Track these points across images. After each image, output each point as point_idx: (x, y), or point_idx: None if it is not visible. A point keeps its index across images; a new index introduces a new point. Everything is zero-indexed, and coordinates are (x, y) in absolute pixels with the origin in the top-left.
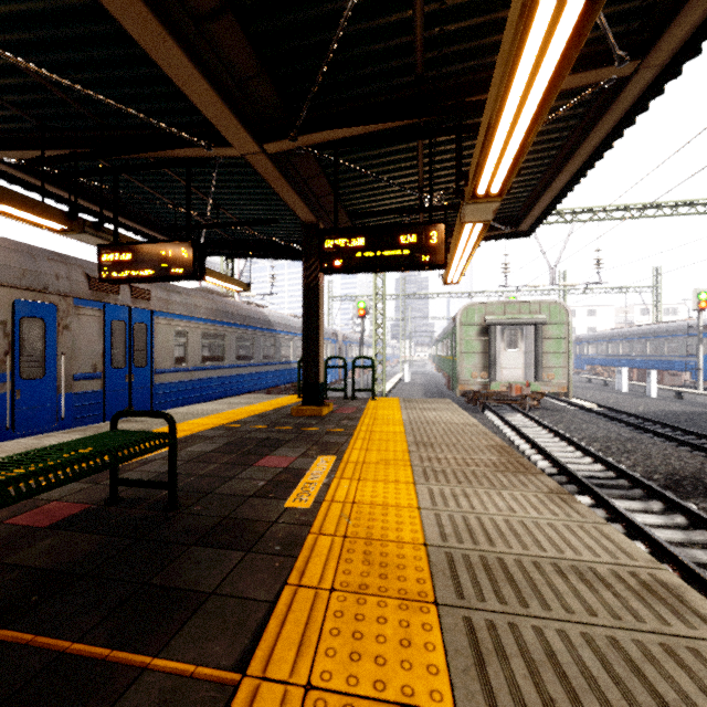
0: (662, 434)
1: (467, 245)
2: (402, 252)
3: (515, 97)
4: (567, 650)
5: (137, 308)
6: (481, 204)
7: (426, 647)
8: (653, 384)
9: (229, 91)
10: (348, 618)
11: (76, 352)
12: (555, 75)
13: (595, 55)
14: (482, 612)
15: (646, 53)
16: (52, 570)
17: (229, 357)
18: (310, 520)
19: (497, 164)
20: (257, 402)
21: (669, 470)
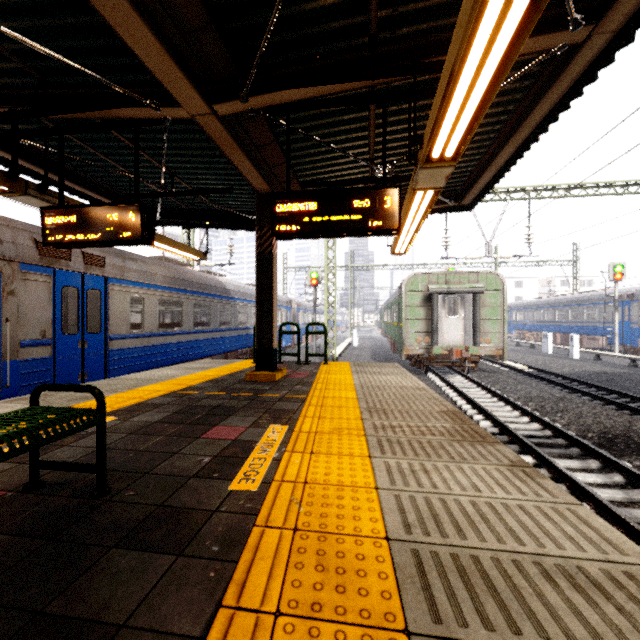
0: (589, 394)
1: (417, 215)
2: (355, 217)
3: (483, 37)
4: None
5: (90, 275)
6: (434, 169)
7: None
8: (575, 348)
9: (175, 44)
10: None
11: (23, 319)
12: (529, 10)
13: (549, 20)
14: None
15: (601, 17)
16: None
17: (186, 323)
18: (257, 507)
19: (454, 124)
20: (213, 367)
21: (601, 428)
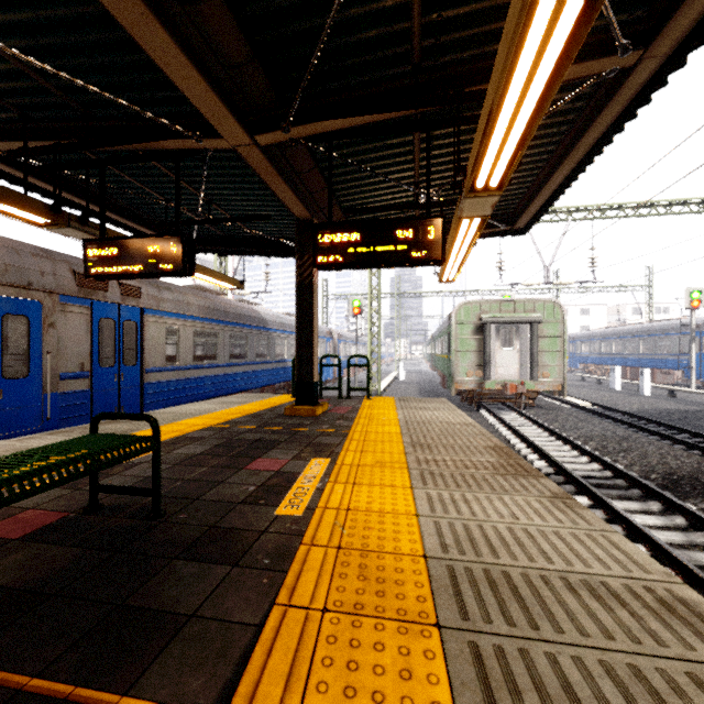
0: (657, 433)
1: (464, 242)
2: (398, 247)
3: (519, 81)
4: (585, 681)
5: (127, 306)
6: (479, 198)
7: (429, 680)
8: (646, 383)
9: (218, 78)
10: (342, 644)
11: (62, 351)
12: (561, 57)
13: (597, 45)
14: (489, 636)
15: (650, 42)
16: (18, 589)
17: (222, 355)
18: (302, 530)
19: (497, 155)
20: (251, 402)
21: (667, 469)
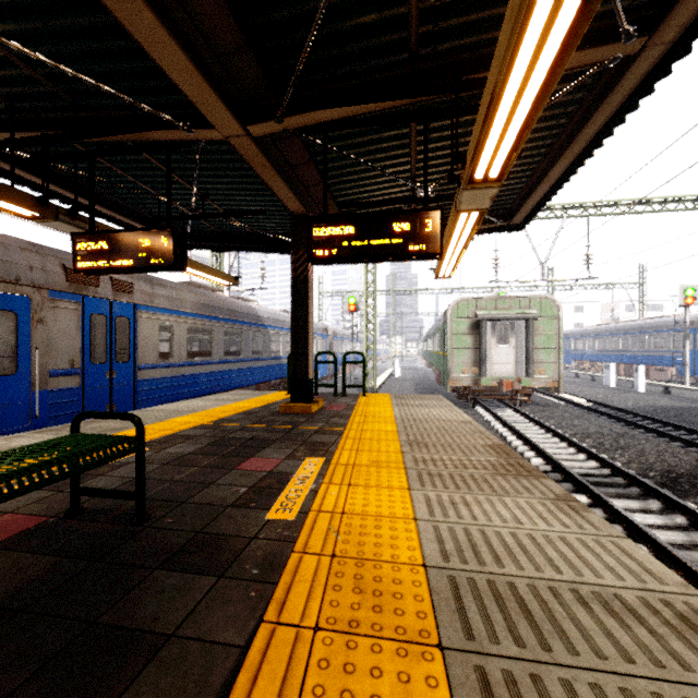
0: (653, 430)
1: (462, 236)
2: (395, 241)
3: (523, 61)
4: None
5: (119, 302)
6: (478, 190)
7: None
8: (641, 380)
9: (209, 66)
10: (335, 669)
11: (52, 347)
12: (569, 35)
13: (600, 32)
14: (497, 659)
15: (655, 28)
16: None
17: (216, 352)
18: (294, 535)
19: (498, 144)
20: (245, 399)
21: (665, 467)
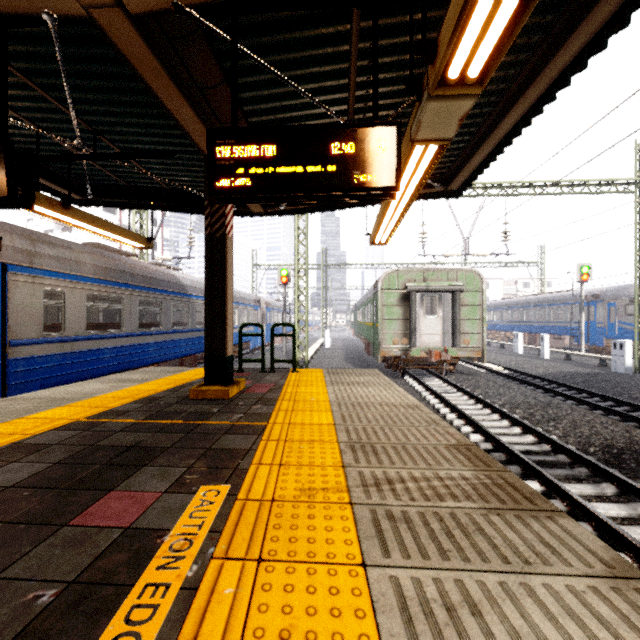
0: (572, 397)
1: (408, 187)
2: (334, 167)
3: None
4: None
5: None
6: (448, 101)
7: None
8: (546, 348)
9: None
10: None
11: None
12: None
13: None
14: None
15: None
16: None
17: (128, 324)
18: None
19: (494, 6)
20: (155, 378)
21: (603, 440)
